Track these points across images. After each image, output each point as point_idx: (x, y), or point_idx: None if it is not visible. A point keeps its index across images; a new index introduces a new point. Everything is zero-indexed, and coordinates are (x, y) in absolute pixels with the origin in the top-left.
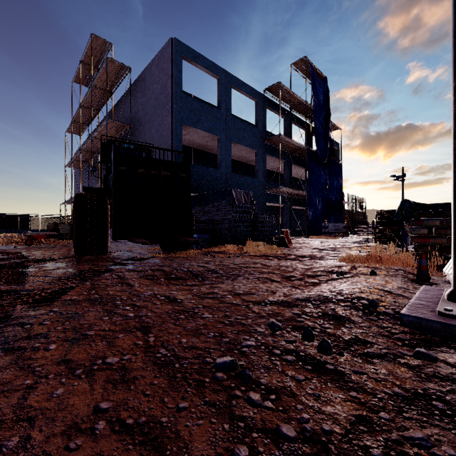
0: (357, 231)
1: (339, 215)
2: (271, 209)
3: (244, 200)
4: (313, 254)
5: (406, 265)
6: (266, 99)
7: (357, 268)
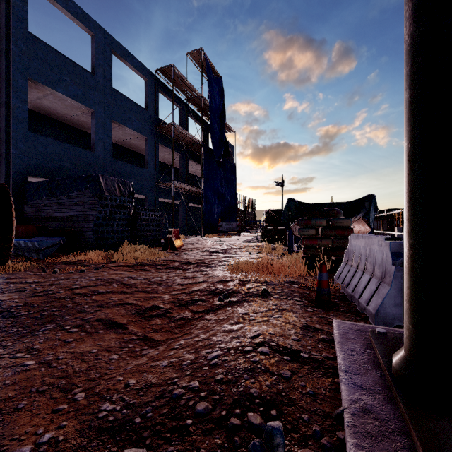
0: (248, 229)
1: (233, 214)
2: (168, 206)
3: (119, 191)
4: (202, 258)
5: (299, 274)
6: (159, 81)
7: (246, 285)
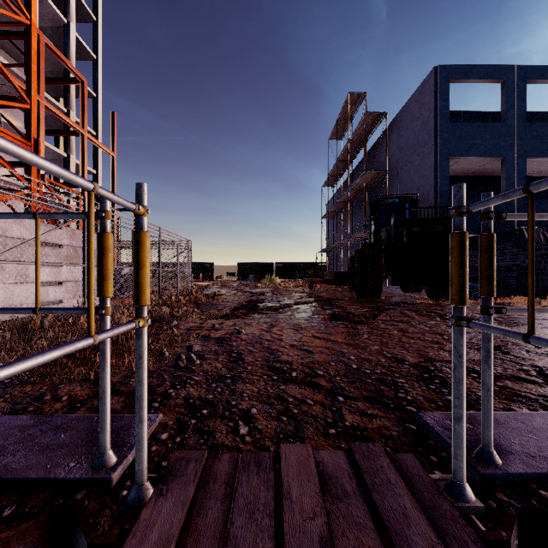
0: None
1: None
2: None
3: (544, 240)
4: None
5: None
6: None
7: None
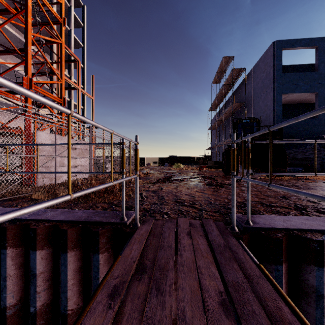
0: None
1: None
2: None
3: None
4: None
5: None
6: None
7: None
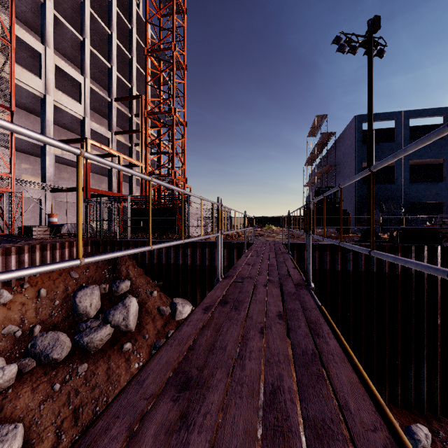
0: None
1: None
2: None
3: (393, 208)
4: None
5: None
6: None
7: None
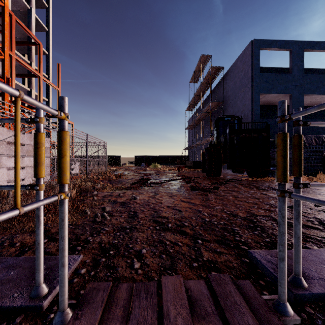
0: None
1: None
2: None
3: (315, 142)
4: None
5: None
6: None
7: None
